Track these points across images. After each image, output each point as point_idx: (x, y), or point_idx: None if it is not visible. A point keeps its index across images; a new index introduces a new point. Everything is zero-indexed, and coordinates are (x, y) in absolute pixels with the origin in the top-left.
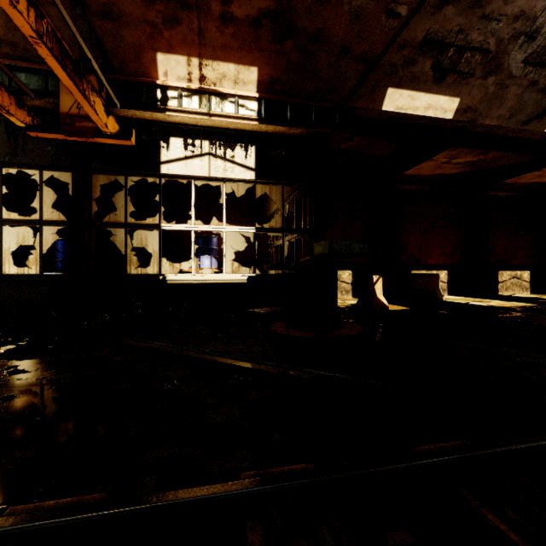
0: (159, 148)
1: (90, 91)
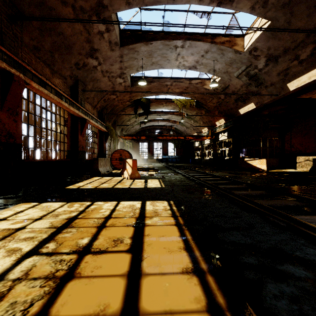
0: (219, 136)
1: (202, 137)
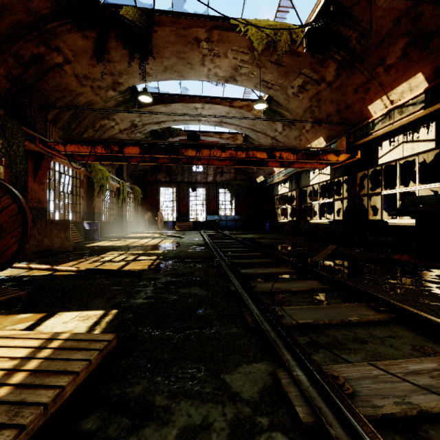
0: (378, 150)
1: (324, 156)
